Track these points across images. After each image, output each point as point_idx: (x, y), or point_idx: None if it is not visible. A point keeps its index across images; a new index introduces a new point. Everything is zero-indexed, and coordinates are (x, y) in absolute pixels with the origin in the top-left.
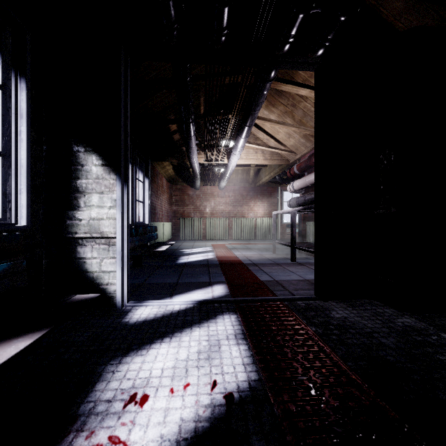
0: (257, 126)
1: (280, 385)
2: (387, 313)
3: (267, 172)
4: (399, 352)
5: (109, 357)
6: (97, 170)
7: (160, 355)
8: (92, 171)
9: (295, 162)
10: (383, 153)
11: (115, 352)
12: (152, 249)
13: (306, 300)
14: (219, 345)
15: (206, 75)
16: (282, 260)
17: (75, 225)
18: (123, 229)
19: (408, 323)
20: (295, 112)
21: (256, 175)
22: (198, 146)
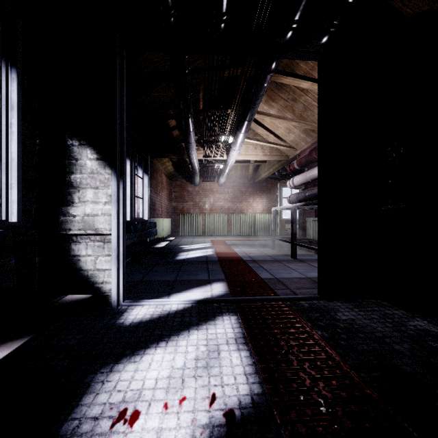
0: (256, 121)
1: (286, 400)
2: (397, 315)
3: (266, 168)
4: (416, 361)
5: (99, 364)
6: (92, 164)
7: (155, 362)
8: (86, 165)
9: (294, 157)
10: (391, 146)
11: (106, 359)
12: (151, 246)
13: (310, 300)
14: (219, 350)
15: (205, 67)
16: (282, 256)
17: (69, 221)
18: (119, 226)
19: (420, 327)
20: (296, 106)
21: (255, 171)
22: (198, 142)
